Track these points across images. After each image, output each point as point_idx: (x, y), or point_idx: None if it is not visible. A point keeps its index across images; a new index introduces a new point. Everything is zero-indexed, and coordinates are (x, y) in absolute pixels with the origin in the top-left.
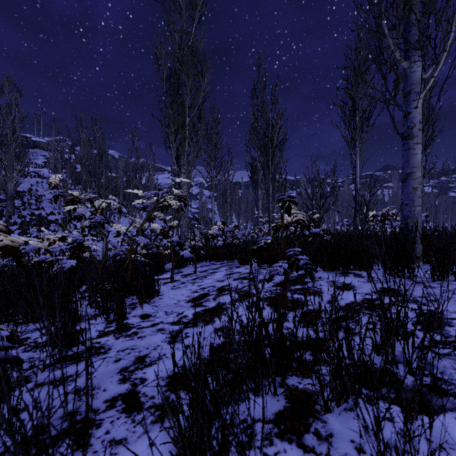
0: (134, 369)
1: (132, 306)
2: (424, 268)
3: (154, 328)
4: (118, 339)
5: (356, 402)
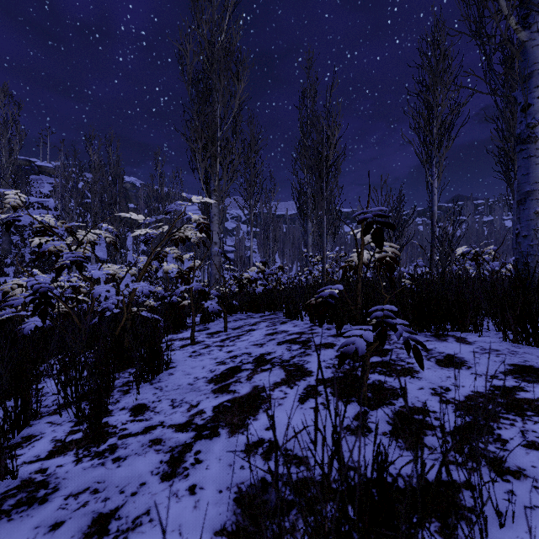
0: None
1: (125, 387)
2: None
3: (147, 436)
4: (79, 463)
5: None
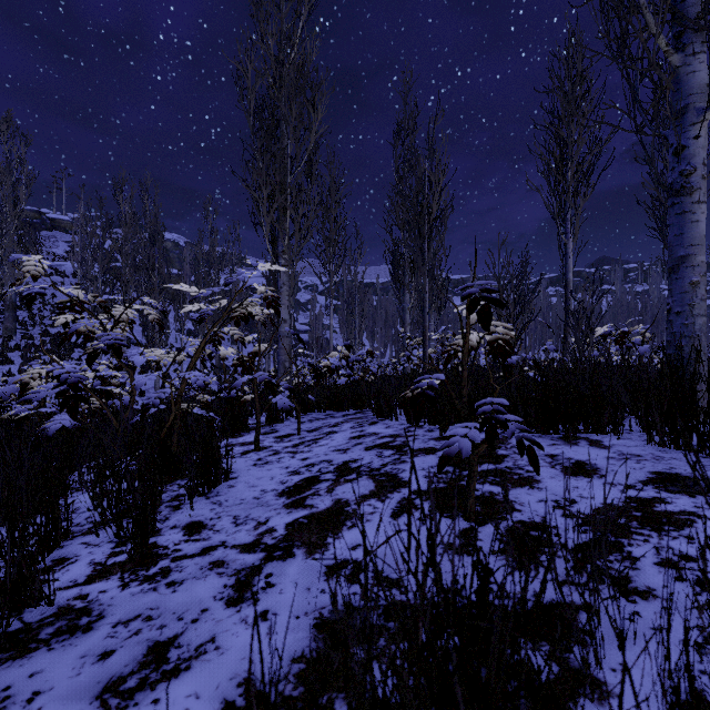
0: (135, 686)
1: (175, 501)
2: None
3: (206, 558)
4: (126, 588)
5: None
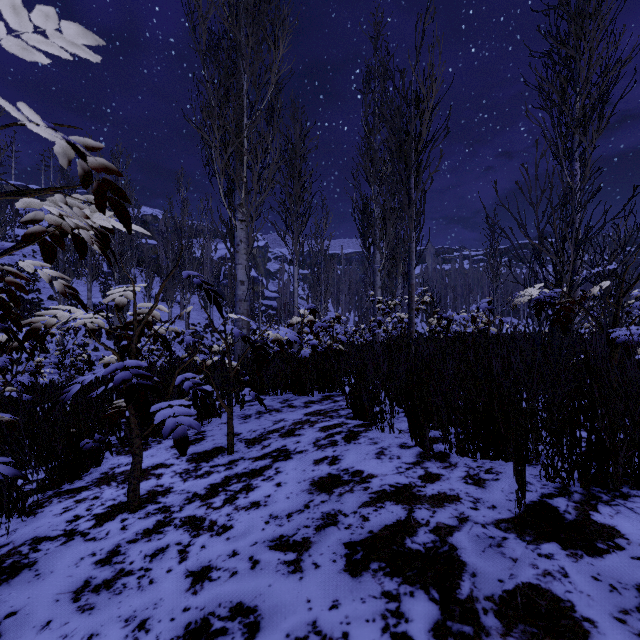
0: None
1: None
2: None
3: None
4: None
5: None
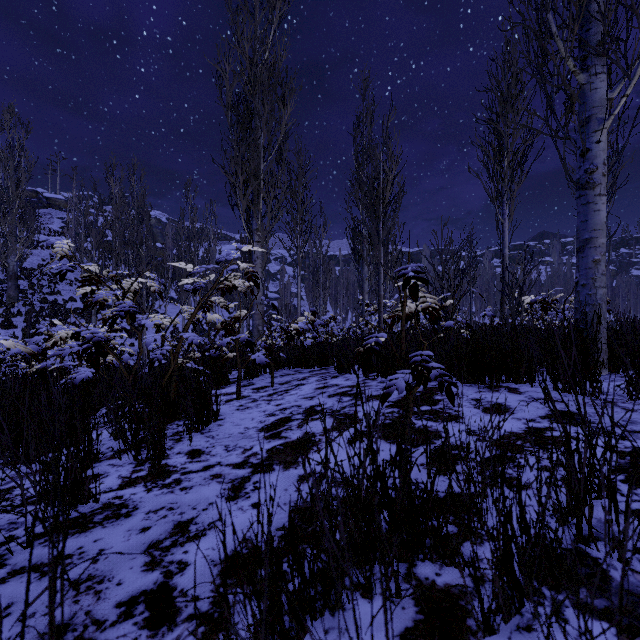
0: (170, 545)
1: (176, 436)
2: (611, 380)
3: (208, 473)
4: (150, 491)
5: (548, 630)
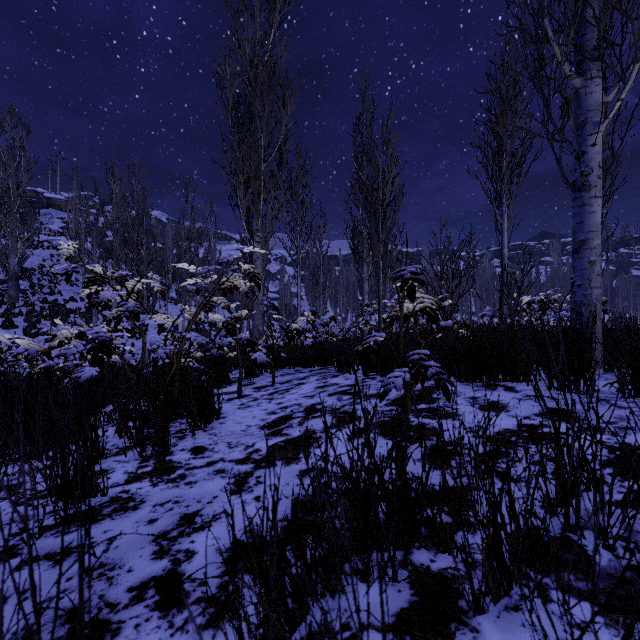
0: (177, 535)
1: (179, 433)
2: (606, 379)
3: (211, 468)
4: (156, 486)
5: (531, 604)
